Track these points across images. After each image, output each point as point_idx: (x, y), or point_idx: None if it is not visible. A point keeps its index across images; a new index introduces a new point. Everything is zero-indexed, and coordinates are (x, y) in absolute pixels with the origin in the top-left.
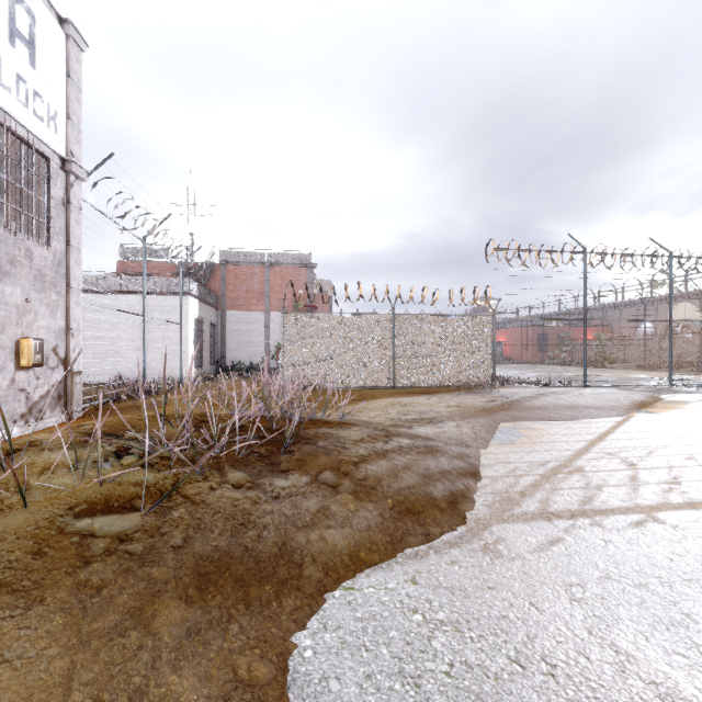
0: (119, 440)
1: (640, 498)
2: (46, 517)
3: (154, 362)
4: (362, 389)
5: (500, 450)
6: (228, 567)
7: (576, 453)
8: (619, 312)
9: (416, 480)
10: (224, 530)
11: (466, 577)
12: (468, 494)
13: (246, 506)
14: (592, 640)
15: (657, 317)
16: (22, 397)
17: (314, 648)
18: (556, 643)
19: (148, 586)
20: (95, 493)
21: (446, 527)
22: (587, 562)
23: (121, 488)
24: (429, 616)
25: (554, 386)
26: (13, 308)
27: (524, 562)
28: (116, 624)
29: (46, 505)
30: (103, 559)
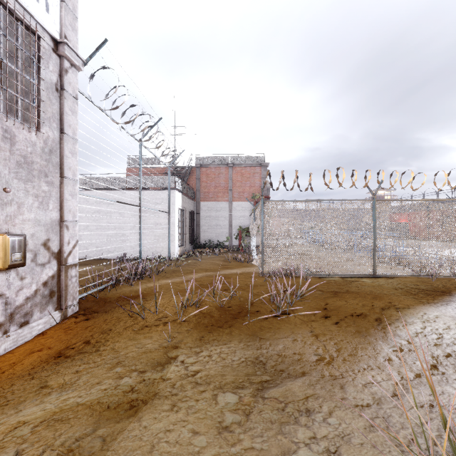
0: None
1: None
2: None
3: (149, 243)
4: (345, 279)
5: None
6: None
7: None
8: None
9: None
10: None
11: None
12: None
13: None
14: None
15: None
16: None
17: None
18: None
19: None
20: None
21: None
22: None
23: None
24: None
25: None
26: None
27: None
28: None
29: None
30: None
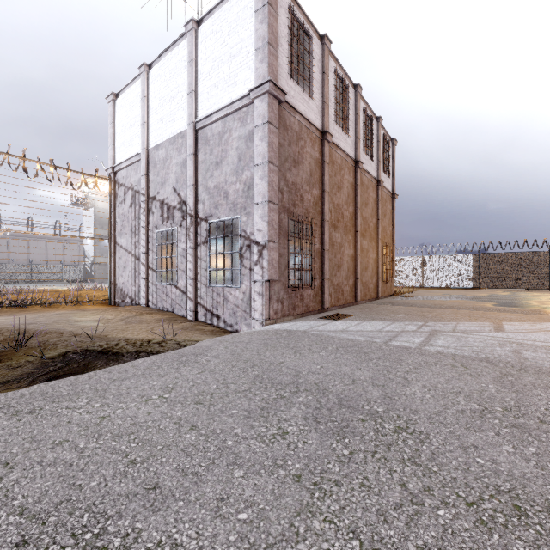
0: None
1: None
2: None
3: None
4: None
5: None
6: None
7: None
8: None
9: None
10: None
11: None
12: None
13: None
14: None
15: None
16: None
17: None
18: None
19: None
20: None
21: None
22: None
23: None
24: None
25: None
26: None
27: None
28: None
29: None
30: None
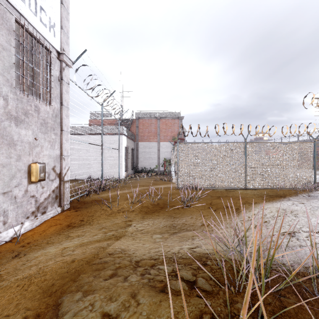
0: None
1: None
2: None
3: (106, 169)
4: (228, 190)
5: None
6: None
7: None
8: None
9: None
10: None
11: None
12: None
13: None
14: None
15: None
16: (32, 201)
17: None
18: None
19: None
20: None
21: None
22: None
23: None
24: None
25: None
26: (26, 144)
27: None
28: None
29: None
30: None
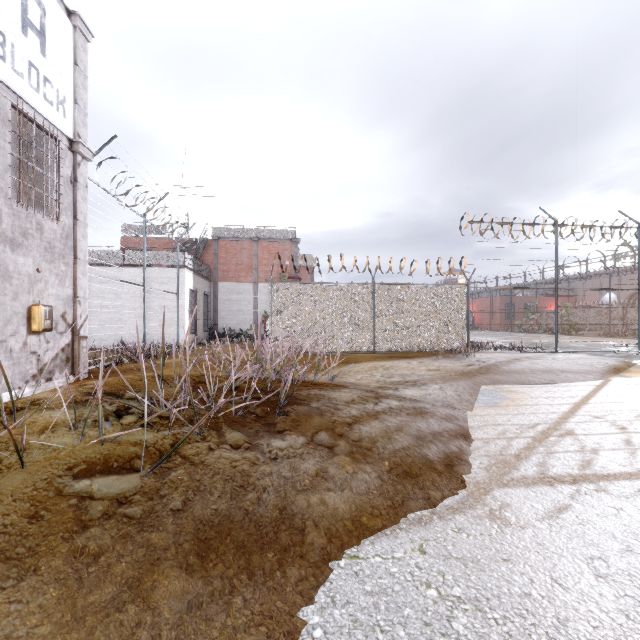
0: (119, 399)
1: None
2: (44, 478)
3: (153, 329)
4: (344, 354)
5: (486, 412)
6: (229, 533)
7: (563, 416)
8: (583, 282)
9: (409, 442)
10: (223, 492)
11: (476, 547)
12: (463, 456)
13: (244, 467)
14: (632, 625)
15: (620, 287)
16: (33, 359)
17: (323, 627)
18: (592, 628)
19: (147, 553)
20: (95, 453)
21: (446, 490)
22: (603, 532)
23: (120, 448)
24: (444, 592)
25: (526, 352)
26: (25, 277)
27: (535, 530)
28: (113, 597)
29: (45, 465)
30: (101, 524)
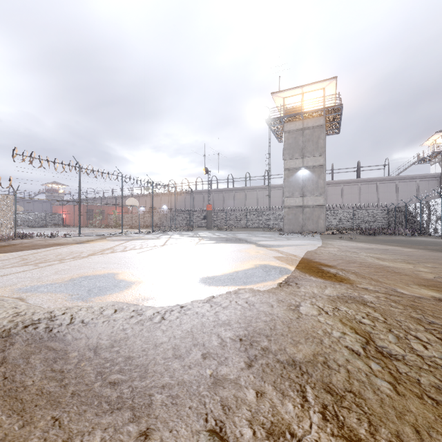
0: None
1: (2, 267)
2: None
3: None
4: None
5: None
6: None
7: (4, 260)
8: None
9: None
10: None
11: None
12: None
13: None
14: None
15: (146, 204)
16: None
17: None
18: None
19: None
20: None
21: None
22: None
23: None
24: None
25: (61, 237)
26: None
27: None
28: None
29: None
30: None
